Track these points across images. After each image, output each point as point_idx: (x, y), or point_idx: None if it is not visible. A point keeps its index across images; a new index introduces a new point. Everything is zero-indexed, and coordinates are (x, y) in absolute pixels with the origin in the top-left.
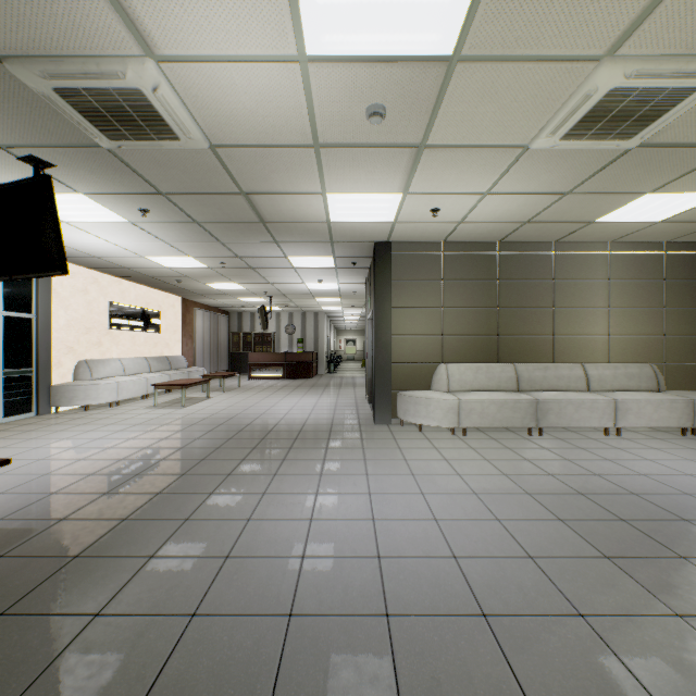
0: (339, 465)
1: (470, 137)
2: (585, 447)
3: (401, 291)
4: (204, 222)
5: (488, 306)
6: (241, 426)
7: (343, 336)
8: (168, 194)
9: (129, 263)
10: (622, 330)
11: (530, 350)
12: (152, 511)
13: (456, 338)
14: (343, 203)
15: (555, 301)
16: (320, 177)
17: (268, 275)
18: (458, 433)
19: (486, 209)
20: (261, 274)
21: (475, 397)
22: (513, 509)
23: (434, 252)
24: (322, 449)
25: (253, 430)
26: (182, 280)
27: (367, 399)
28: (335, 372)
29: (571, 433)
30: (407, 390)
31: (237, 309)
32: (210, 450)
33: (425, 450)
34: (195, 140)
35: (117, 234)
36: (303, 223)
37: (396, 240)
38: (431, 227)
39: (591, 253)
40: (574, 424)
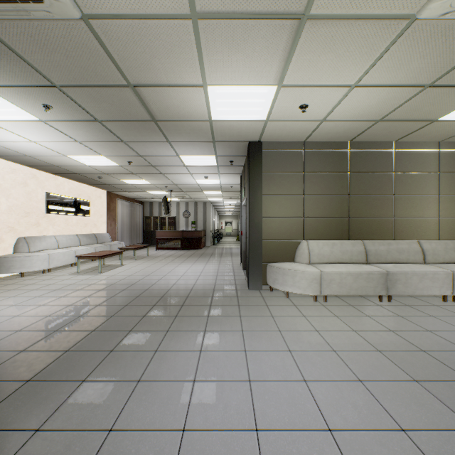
0: (219, 338)
1: (358, 1)
2: (435, 315)
3: (270, 182)
4: (104, 120)
5: (341, 193)
6: (139, 292)
7: (223, 219)
8: (61, 86)
9: (57, 162)
10: (450, 213)
11: (375, 229)
12: (5, 414)
13: (315, 220)
14: (222, 98)
15: (395, 190)
16: (200, 65)
17: (166, 172)
18: (319, 299)
19: (349, 105)
20: (161, 172)
21: (334, 269)
22: (412, 409)
23: (297, 150)
24: (204, 318)
25: (148, 295)
26: (102, 176)
27: (241, 266)
28: (218, 244)
29: (414, 299)
30: (275, 262)
31: (149, 200)
32: (104, 319)
33: (296, 319)
34: (60, 3)
35: (35, 133)
36: (189, 121)
37: (266, 140)
38: (297, 126)
39: (424, 151)
40: (418, 292)
